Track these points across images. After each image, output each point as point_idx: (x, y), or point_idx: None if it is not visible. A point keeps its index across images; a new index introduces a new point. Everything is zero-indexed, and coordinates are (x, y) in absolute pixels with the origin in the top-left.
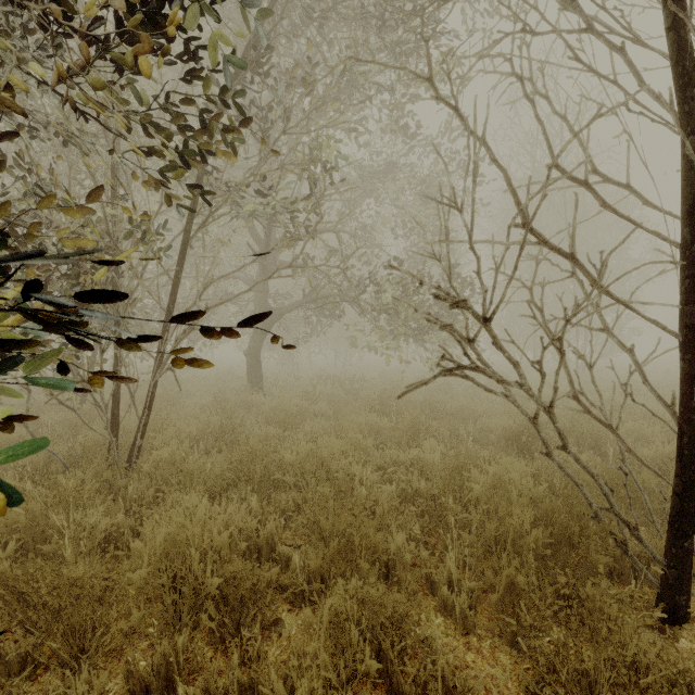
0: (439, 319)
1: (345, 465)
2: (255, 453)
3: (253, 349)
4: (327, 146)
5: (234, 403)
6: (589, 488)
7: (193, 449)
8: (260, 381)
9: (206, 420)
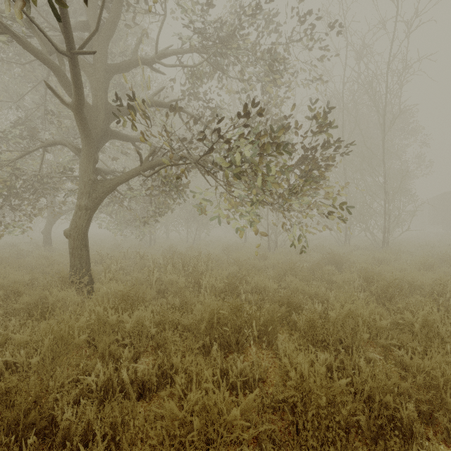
0: None
1: None
2: None
3: (75, 228)
4: None
5: (18, 307)
6: None
7: None
8: (85, 266)
9: None
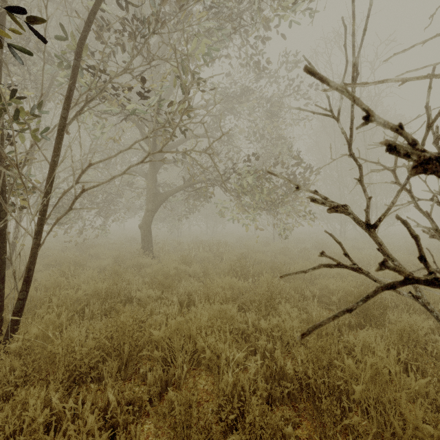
0: (328, 199)
1: (212, 343)
2: (126, 327)
3: (145, 223)
4: (196, 52)
5: (128, 265)
6: (436, 356)
7: (84, 310)
8: (150, 247)
9: (96, 285)
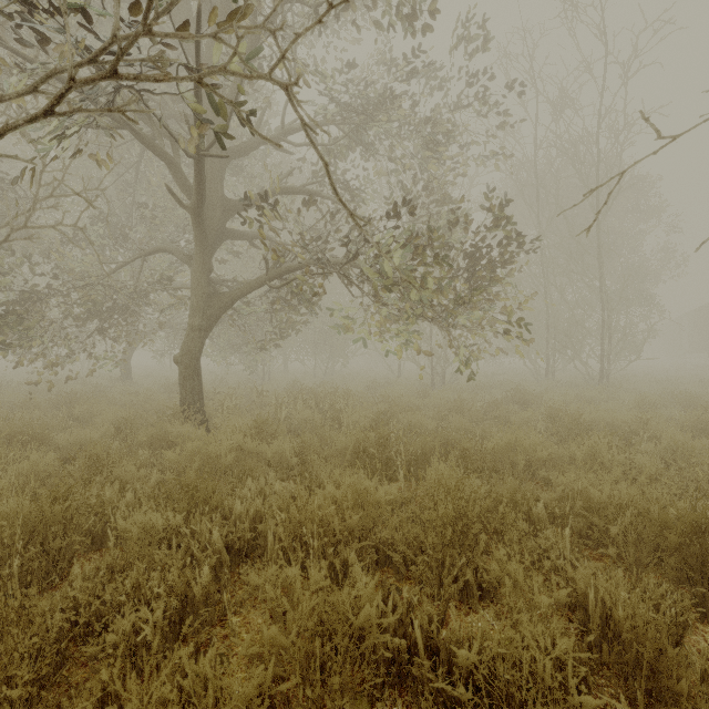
0: None
1: None
2: None
3: (188, 353)
4: None
5: (141, 439)
6: None
7: None
8: (198, 400)
9: (3, 507)
